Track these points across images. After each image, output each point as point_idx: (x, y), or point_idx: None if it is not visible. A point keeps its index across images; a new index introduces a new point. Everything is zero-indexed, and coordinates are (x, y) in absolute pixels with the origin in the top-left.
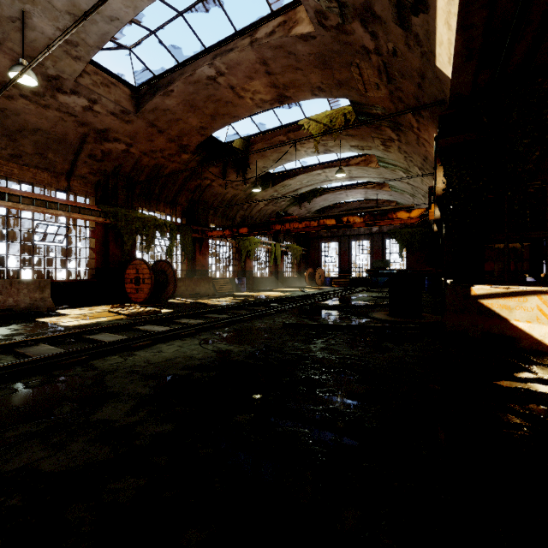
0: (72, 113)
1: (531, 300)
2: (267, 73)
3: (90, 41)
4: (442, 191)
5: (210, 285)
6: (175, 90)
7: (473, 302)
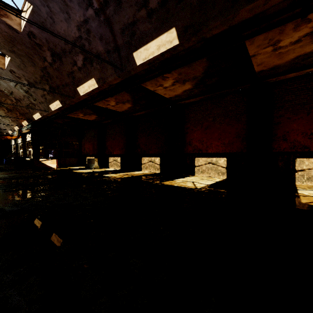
0: None
1: (49, 161)
2: None
3: None
4: (24, 132)
5: None
6: None
7: (40, 162)
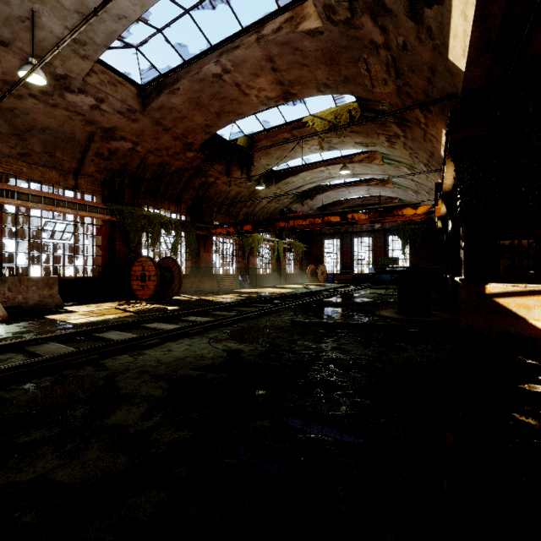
0: (79, 112)
1: None
2: (273, 70)
3: (98, 40)
4: (449, 187)
5: (214, 282)
6: (181, 88)
7: (488, 301)
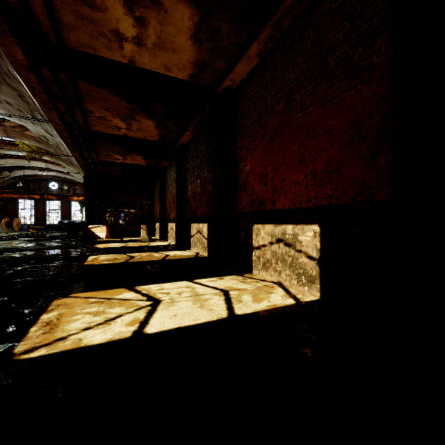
0: None
1: (99, 228)
2: (5, 131)
3: None
4: None
5: None
6: None
7: (89, 229)
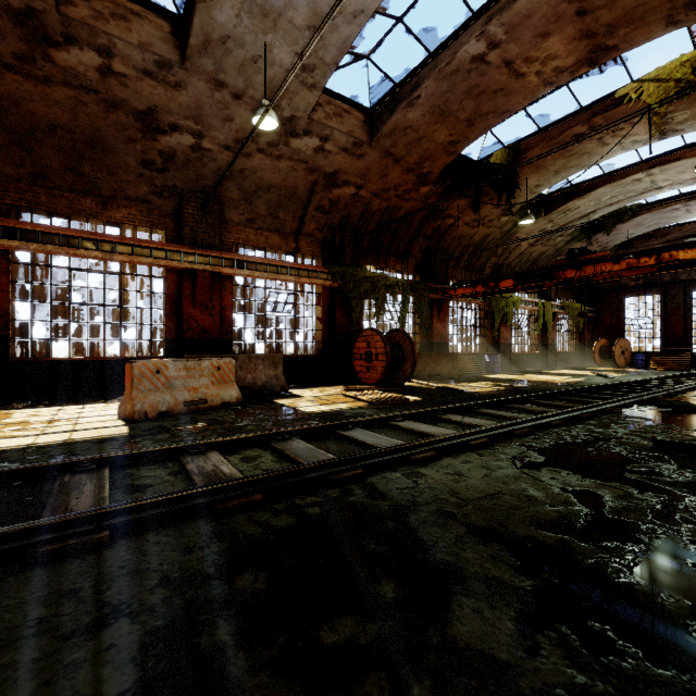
0: (303, 159)
1: None
2: (579, 14)
3: (328, 58)
4: None
5: (454, 364)
6: (423, 94)
7: None
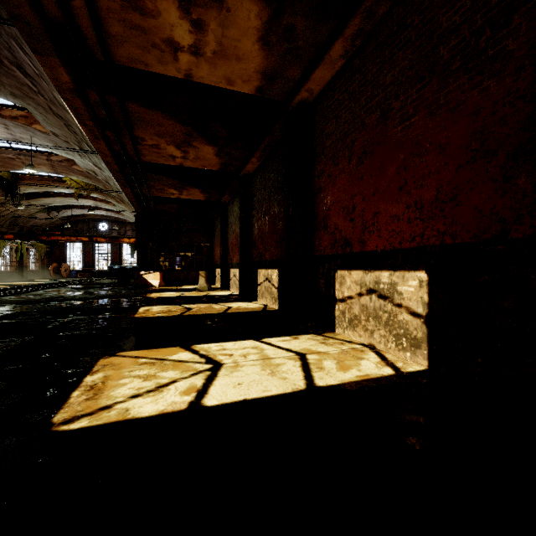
0: None
1: (151, 274)
2: (52, 167)
3: None
4: None
5: None
6: None
7: (141, 276)
